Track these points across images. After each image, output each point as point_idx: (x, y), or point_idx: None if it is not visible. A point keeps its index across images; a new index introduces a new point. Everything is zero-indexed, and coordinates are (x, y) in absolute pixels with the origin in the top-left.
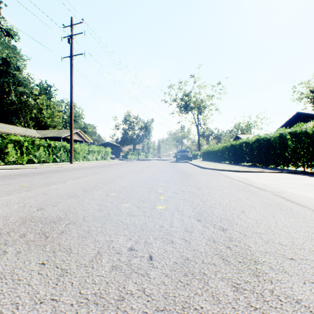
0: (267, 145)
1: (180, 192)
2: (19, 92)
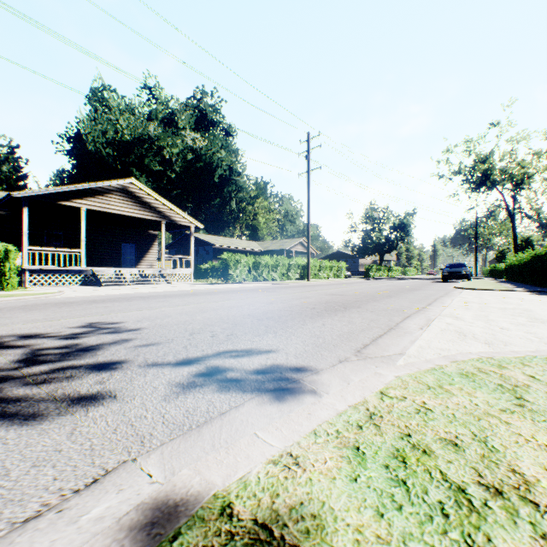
0: None
1: (391, 293)
2: (239, 199)
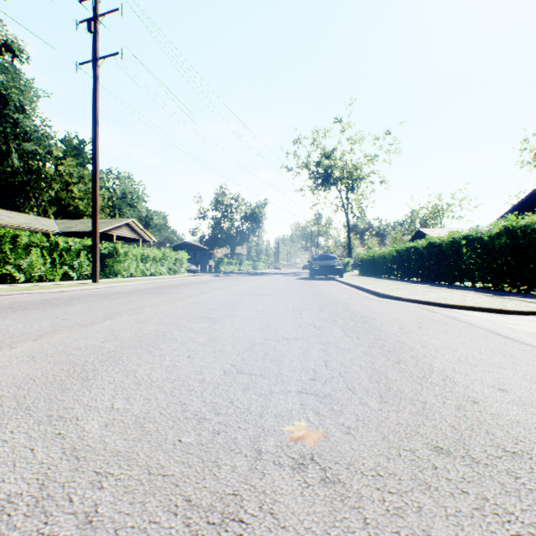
0: None
1: None
2: (27, 153)
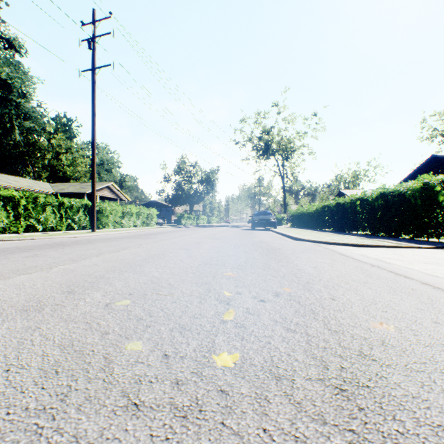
0: (400, 203)
1: (270, 295)
2: (26, 129)
